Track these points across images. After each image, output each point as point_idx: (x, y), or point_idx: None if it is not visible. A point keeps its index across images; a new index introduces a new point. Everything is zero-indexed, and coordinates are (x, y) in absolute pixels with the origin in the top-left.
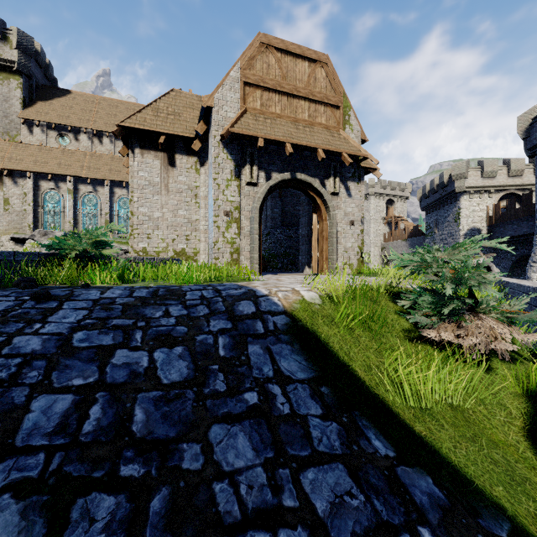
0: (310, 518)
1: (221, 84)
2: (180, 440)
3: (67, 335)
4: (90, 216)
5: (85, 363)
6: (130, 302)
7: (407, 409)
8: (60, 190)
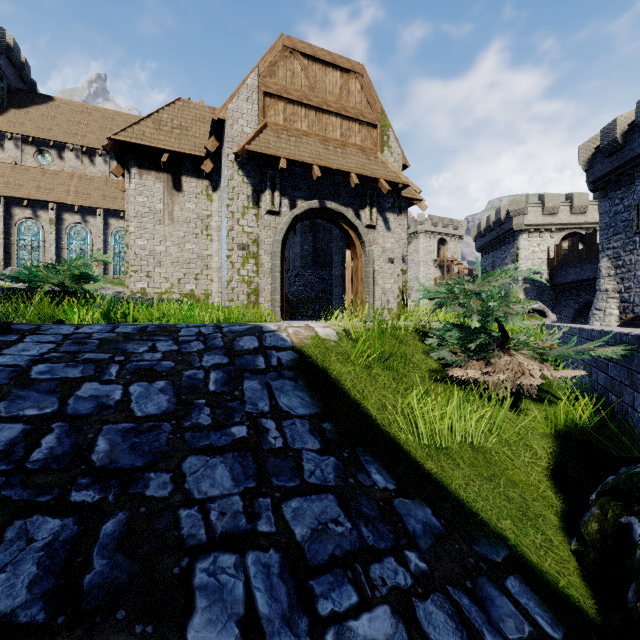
0: (286, 542)
1: (236, 93)
2: (148, 470)
3: (25, 367)
4: (78, 252)
5: (43, 395)
6: (110, 337)
7: (420, 448)
8: (40, 219)
